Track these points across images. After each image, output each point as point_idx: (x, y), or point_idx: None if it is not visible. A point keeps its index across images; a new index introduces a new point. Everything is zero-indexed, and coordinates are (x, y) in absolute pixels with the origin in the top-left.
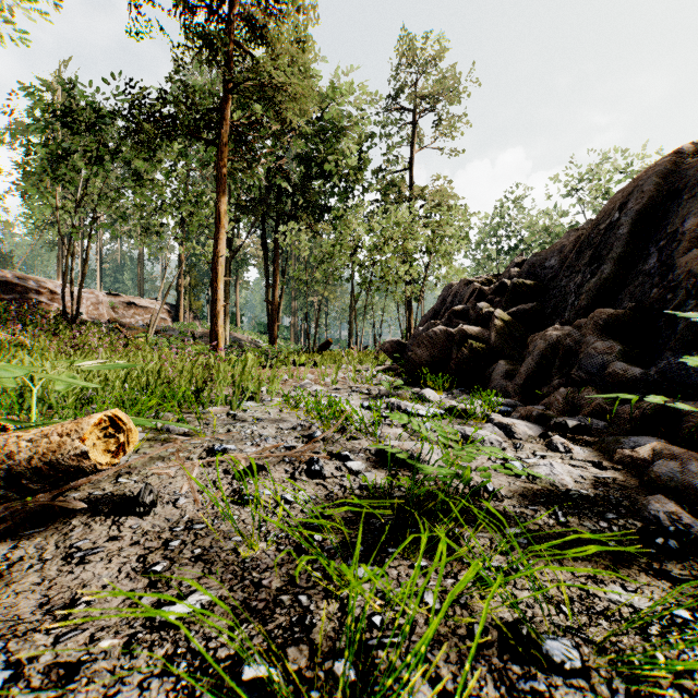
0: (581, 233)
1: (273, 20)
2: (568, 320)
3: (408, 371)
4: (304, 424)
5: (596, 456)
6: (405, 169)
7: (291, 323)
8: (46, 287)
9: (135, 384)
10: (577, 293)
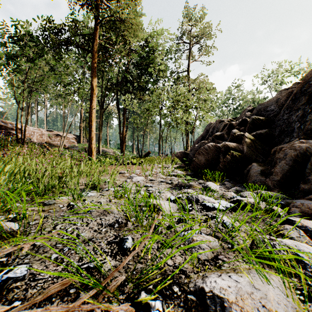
0: (291, 90)
1: None
2: (305, 136)
3: (193, 168)
4: (121, 221)
5: None
6: (185, 71)
7: (132, 144)
8: None
9: None
10: (301, 121)
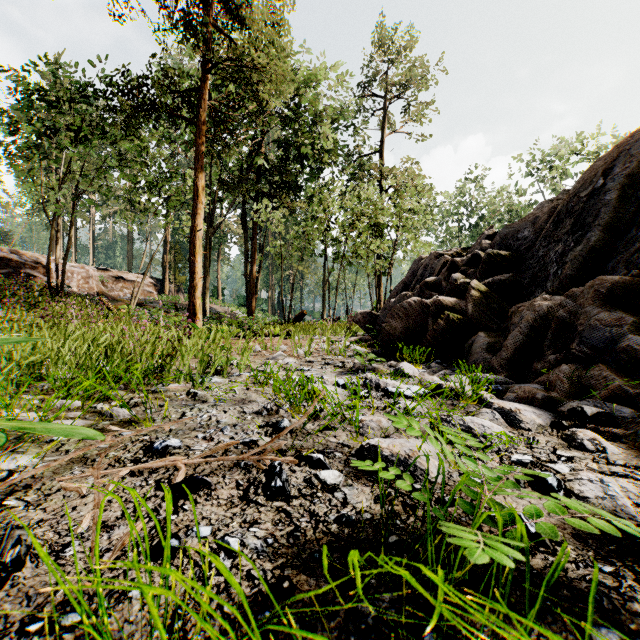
0: (556, 204)
1: (248, 1)
2: (556, 289)
3: (382, 342)
4: (271, 408)
5: (635, 457)
6: (375, 151)
7: (269, 296)
8: (39, 262)
9: (84, 360)
10: (560, 262)
